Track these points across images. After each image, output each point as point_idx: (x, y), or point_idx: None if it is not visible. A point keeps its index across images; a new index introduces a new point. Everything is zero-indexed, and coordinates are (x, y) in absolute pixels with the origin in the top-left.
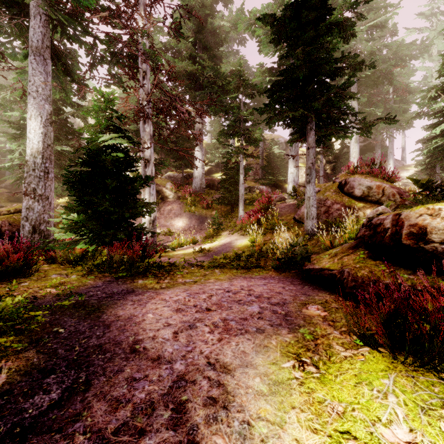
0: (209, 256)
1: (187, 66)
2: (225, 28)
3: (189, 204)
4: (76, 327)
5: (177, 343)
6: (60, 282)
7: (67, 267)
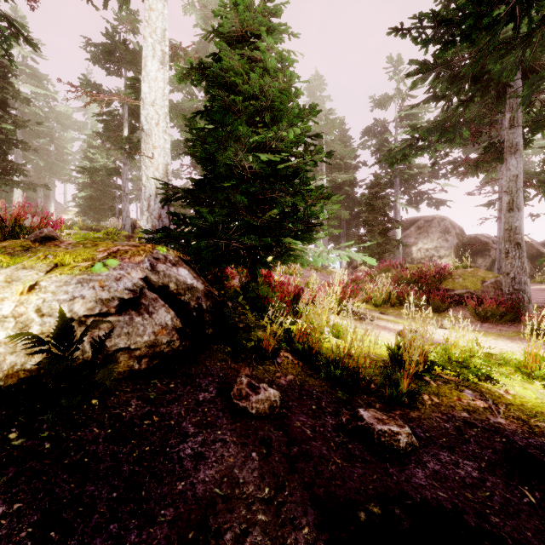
0: None
1: None
2: None
3: None
4: None
5: None
6: None
7: None
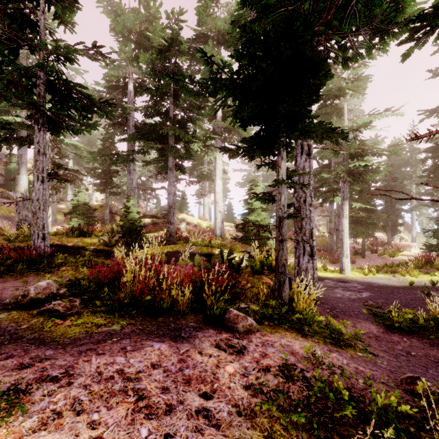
0: None
1: None
2: None
3: None
4: None
5: None
6: None
7: None
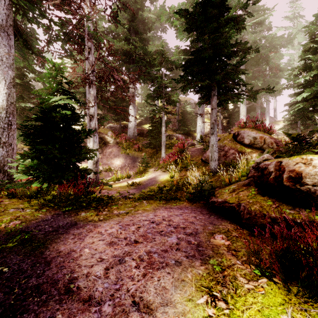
0: (139, 188)
1: (123, 46)
2: (152, 19)
3: (124, 147)
4: (20, 265)
5: (108, 280)
6: (15, 216)
7: (25, 201)
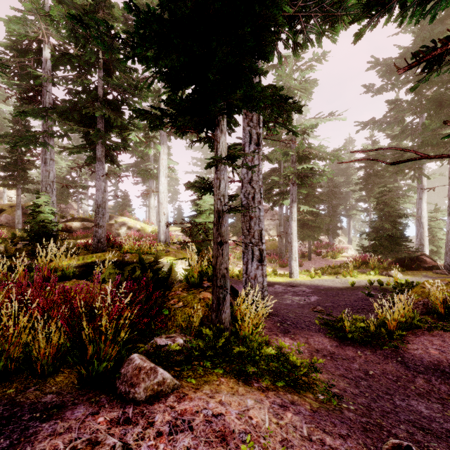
0: None
1: None
2: None
3: None
4: None
5: None
6: None
7: None
